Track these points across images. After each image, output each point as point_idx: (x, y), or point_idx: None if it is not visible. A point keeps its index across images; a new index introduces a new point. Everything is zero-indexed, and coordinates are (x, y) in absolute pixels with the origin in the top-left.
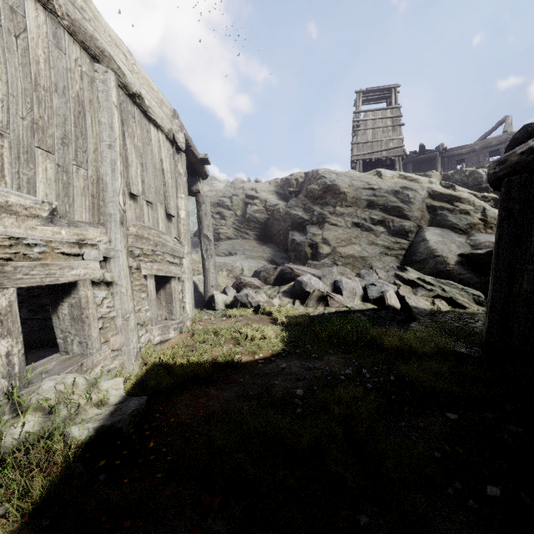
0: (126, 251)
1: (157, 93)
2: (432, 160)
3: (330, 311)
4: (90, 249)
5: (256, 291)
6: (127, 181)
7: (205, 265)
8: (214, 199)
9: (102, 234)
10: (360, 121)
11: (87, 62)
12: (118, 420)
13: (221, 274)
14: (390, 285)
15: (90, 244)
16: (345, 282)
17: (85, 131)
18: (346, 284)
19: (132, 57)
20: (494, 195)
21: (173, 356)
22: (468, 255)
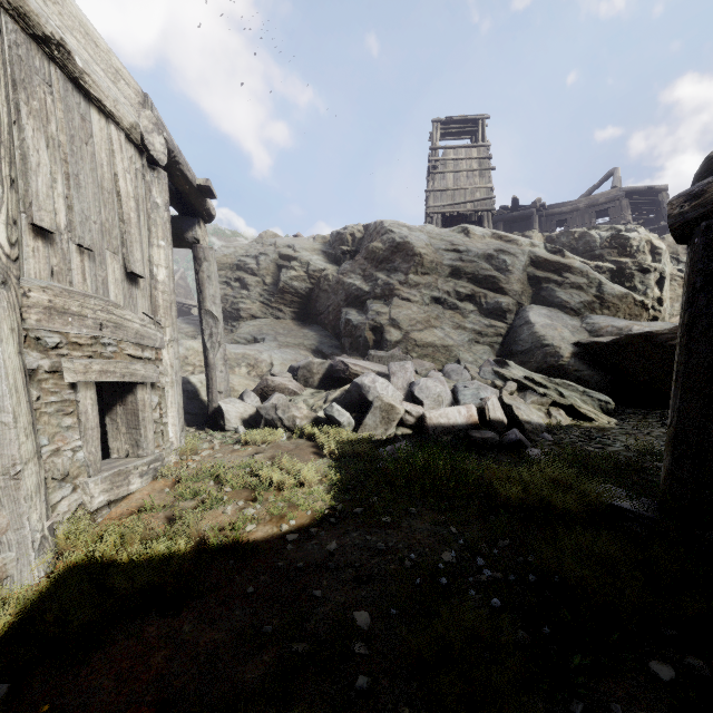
0: (16, 339)
1: (106, 54)
2: (527, 219)
3: (406, 431)
4: None
5: (291, 399)
6: (25, 201)
7: (209, 359)
8: (231, 259)
9: None
10: (437, 161)
11: None
12: None
13: (238, 371)
14: (489, 389)
15: None
16: (427, 385)
17: None
18: (429, 389)
19: None
20: (610, 265)
21: (121, 539)
22: (587, 345)
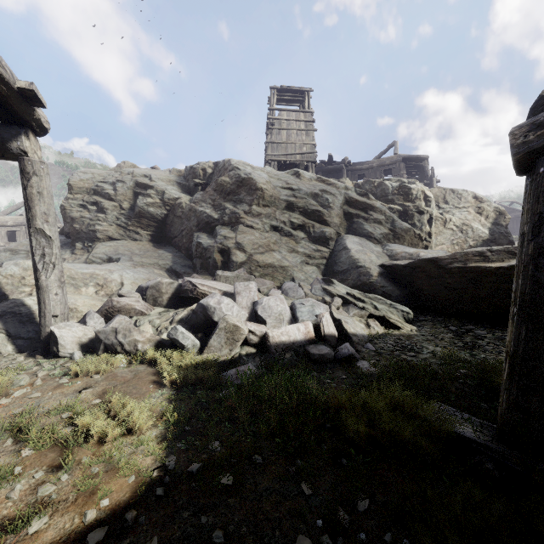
0: None
1: None
2: (338, 172)
3: (250, 350)
4: None
5: (137, 320)
6: None
7: (40, 281)
8: (88, 184)
9: None
10: (274, 119)
11: None
12: None
13: (85, 291)
14: (322, 305)
15: None
16: (269, 304)
17: None
18: (271, 308)
19: None
20: (399, 207)
21: None
22: (389, 266)
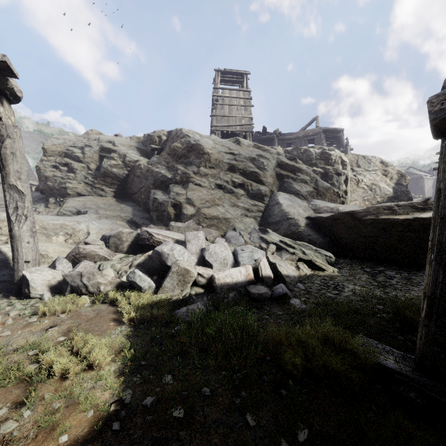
0: None
1: None
2: (271, 141)
3: (199, 291)
4: None
5: (100, 264)
6: None
7: (13, 231)
8: (60, 148)
9: None
10: (218, 96)
11: None
12: None
13: (55, 239)
14: (259, 251)
15: None
16: (215, 251)
17: None
18: (216, 254)
19: None
20: (321, 170)
21: None
22: (314, 218)
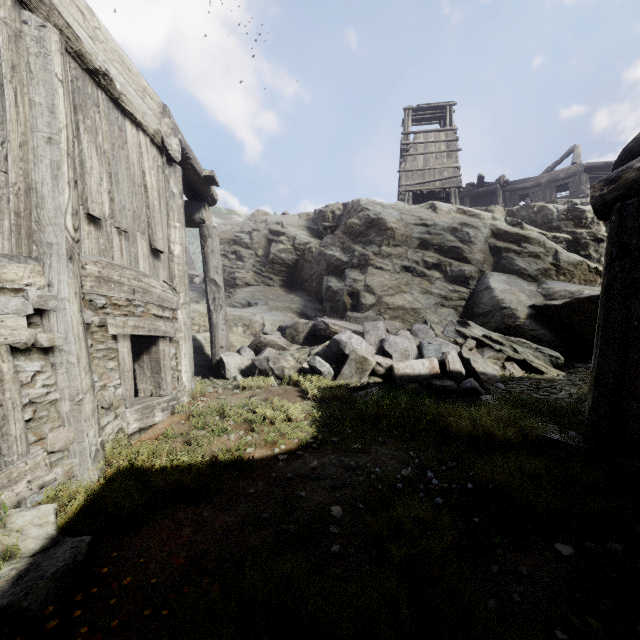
0: (78, 300)
1: (136, 76)
2: (492, 195)
3: (377, 380)
4: (9, 297)
5: (280, 353)
6: (82, 196)
7: (212, 319)
8: (228, 235)
9: (34, 273)
10: (409, 144)
11: (7, 6)
12: (23, 593)
13: (235, 330)
14: (450, 345)
15: (11, 288)
16: (396, 341)
17: (2, 111)
18: (397, 345)
19: (94, 17)
20: (566, 236)
21: (153, 454)
22: (541, 307)
